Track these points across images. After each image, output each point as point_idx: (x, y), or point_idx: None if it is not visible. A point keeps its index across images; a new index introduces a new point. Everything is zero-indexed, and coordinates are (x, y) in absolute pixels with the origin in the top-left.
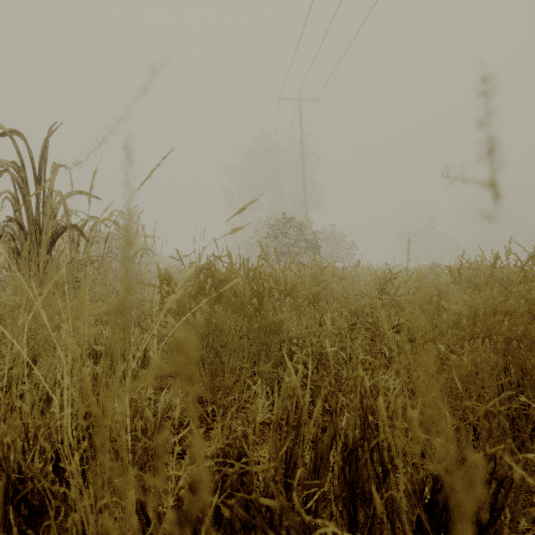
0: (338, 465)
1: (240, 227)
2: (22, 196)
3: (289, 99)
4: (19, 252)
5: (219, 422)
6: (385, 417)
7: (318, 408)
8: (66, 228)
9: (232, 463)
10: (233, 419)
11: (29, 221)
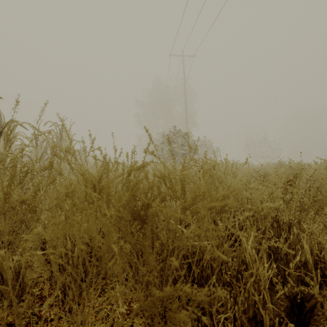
0: None
1: None
2: None
3: (176, 55)
4: None
5: None
6: None
7: None
8: None
9: None
10: None
11: None
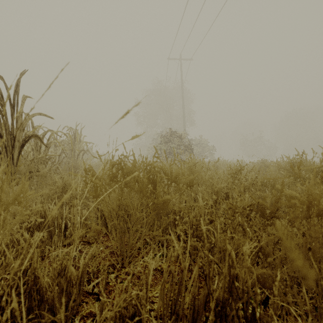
0: (212, 322)
1: (138, 135)
2: (1, 116)
3: (174, 59)
4: (1, 152)
5: (117, 289)
6: (249, 285)
7: (195, 272)
8: (31, 137)
9: (129, 318)
10: (129, 284)
11: (6, 133)
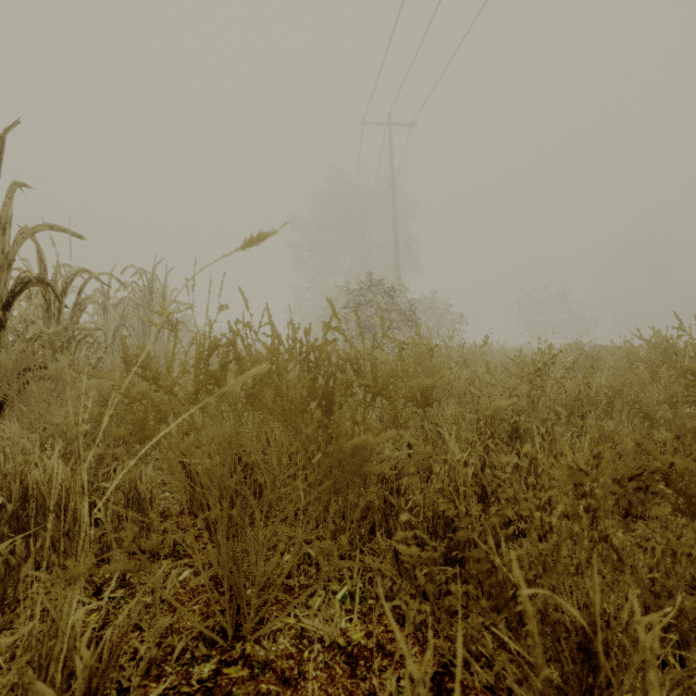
0: None
1: (265, 235)
2: None
3: (376, 123)
4: None
5: None
6: None
7: None
8: (28, 284)
9: None
10: None
11: None
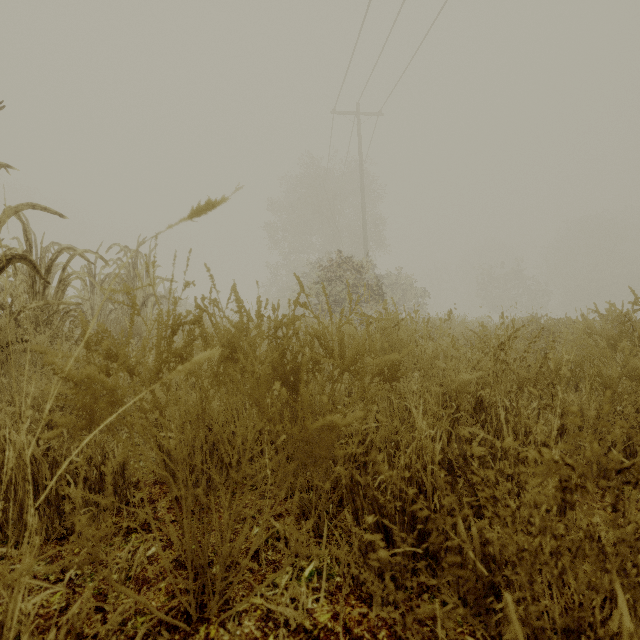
0: None
1: (214, 203)
2: None
3: (345, 113)
4: None
5: None
6: None
7: None
8: (10, 260)
9: None
10: None
11: None
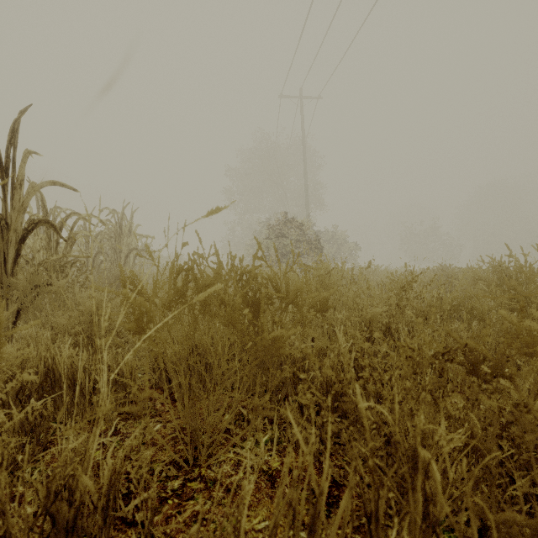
0: None
1: (220, 208)
2: None
3: (290, 97)
4: None
5: None
6: None
7: (345, 505)
8: (37, 224)
9: None
10: None
11: None
